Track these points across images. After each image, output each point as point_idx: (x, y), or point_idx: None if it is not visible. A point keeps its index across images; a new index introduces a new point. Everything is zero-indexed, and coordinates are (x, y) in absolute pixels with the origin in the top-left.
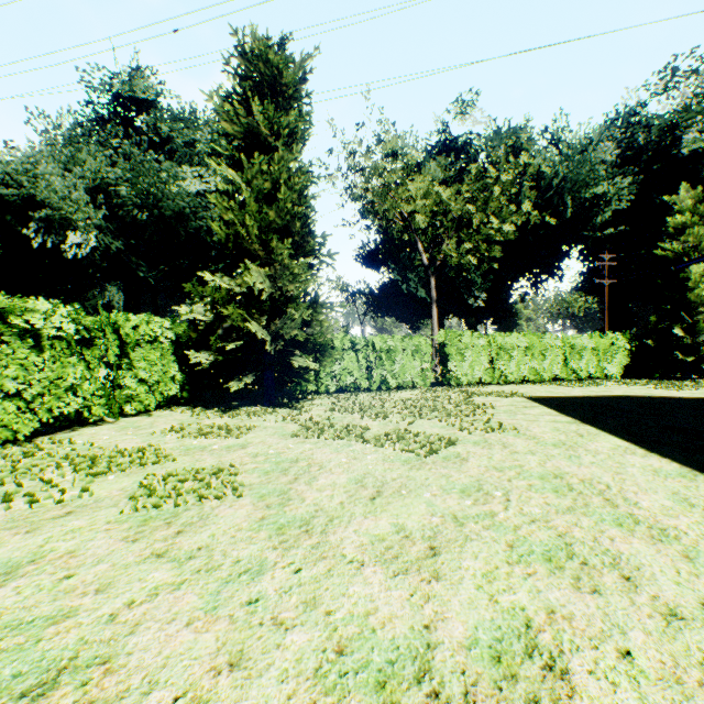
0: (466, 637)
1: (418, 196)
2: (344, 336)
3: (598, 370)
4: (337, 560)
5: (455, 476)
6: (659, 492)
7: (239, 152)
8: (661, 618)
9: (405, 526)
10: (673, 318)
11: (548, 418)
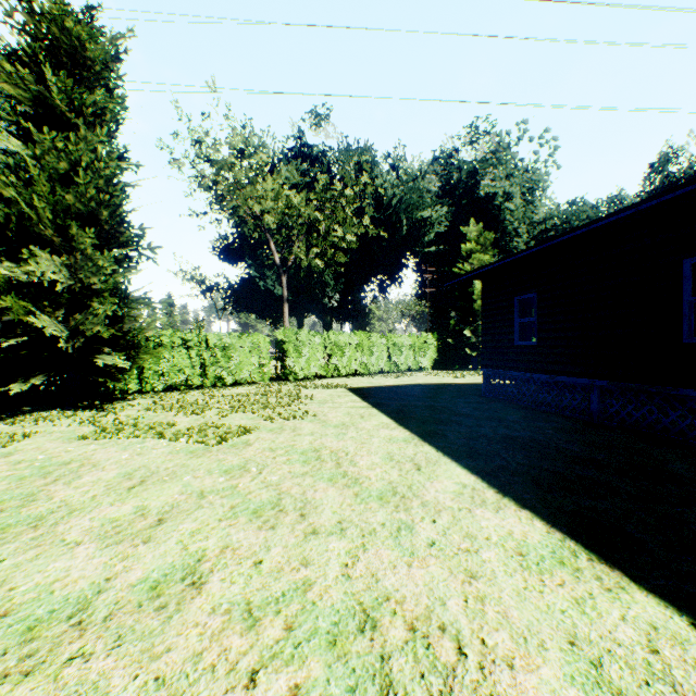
0: (140, 578)
1: (269, 197)
2: (175, 332)
3: (415, 363)
4: (53, 545)
5: (230, 460)
6: (379, 453)
7: (28, 120)
8: (303, 536)
9: (148, 506)
10: (466, 322)
11: (350, 405)
